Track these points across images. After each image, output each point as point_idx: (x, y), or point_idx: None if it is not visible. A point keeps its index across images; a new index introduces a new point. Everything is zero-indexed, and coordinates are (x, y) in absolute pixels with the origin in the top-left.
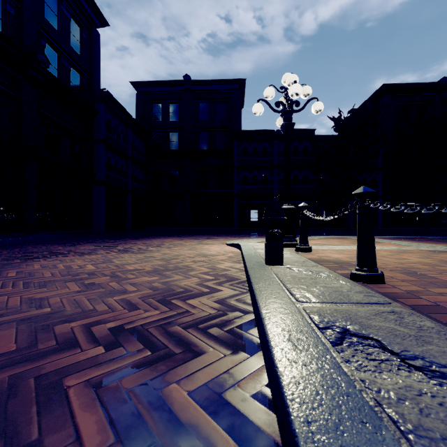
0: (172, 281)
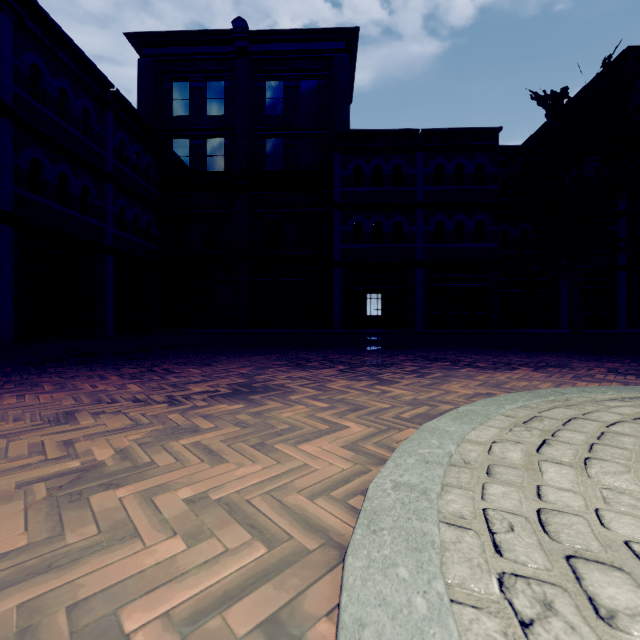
0: None
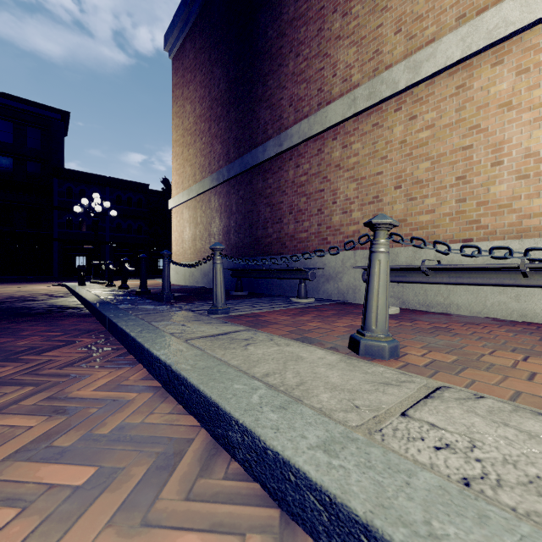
0: (35, 292)
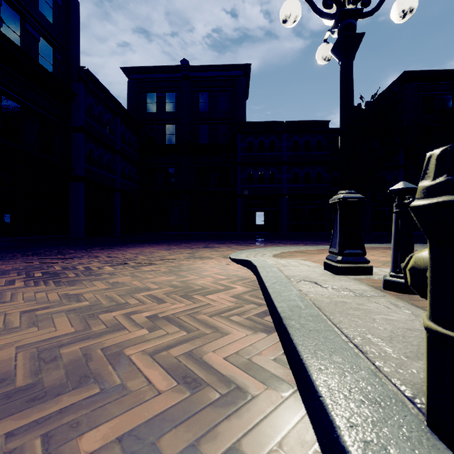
0: None
